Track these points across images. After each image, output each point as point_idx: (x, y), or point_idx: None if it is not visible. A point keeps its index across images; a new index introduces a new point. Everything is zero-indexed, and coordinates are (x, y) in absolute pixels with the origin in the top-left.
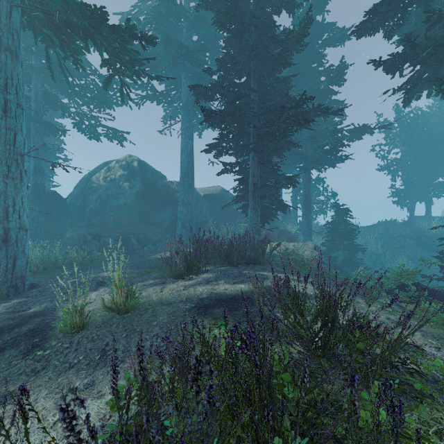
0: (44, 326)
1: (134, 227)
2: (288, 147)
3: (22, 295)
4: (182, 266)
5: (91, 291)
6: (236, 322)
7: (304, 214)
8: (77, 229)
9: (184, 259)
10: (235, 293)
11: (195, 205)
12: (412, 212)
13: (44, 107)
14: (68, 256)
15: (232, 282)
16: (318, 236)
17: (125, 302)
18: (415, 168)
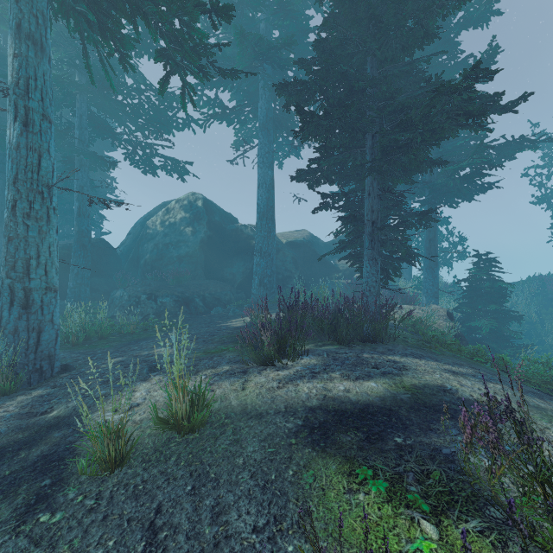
0: (64, 450)
1: (198, 284)
2: (421, 167)
3: (49, 382)
4: (273, 347)
5: (141, 382)
6: (392, 473)
7: (427, 267)
8: (129, 286)
9: (274, 336)
10: (365, 400)
11: (276, 256)
12: None
13: (90, 136)
14: (117, 321)
15: (352, 375)
16: (443, 296)
17: (189, 413)
18: None
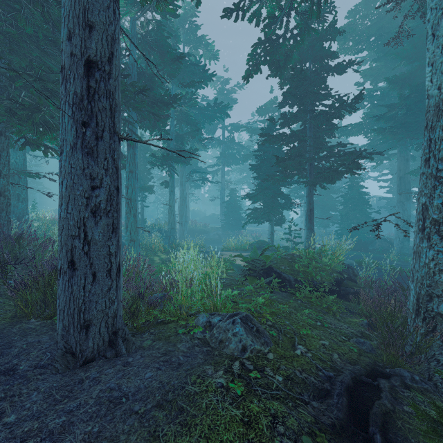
0: None
1: None
2: None
3: None
4: None
5: None
6: None
7: None
8: None
9: None
10: None
11: None
12: None
13: None
14: None
15: None
16: None
17: None
18: None
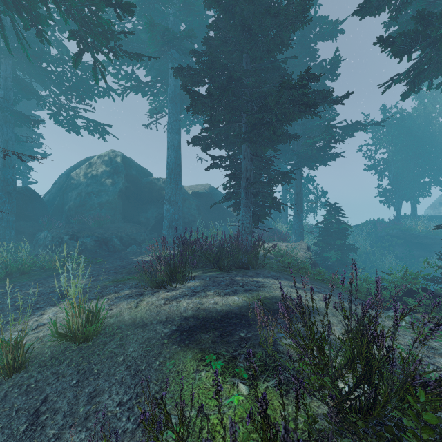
0: None
1: (116, 226)
2: (283, 139)
3: None
4: (164, 274)
5: (51, 307)
6: (230, 356)
7: (295, 213)
8: (52, 229)
9: (167, 265)
10: (227, 309)
11: (183, 204)
12: (399, 211)
13: (16, 96)
14: (40, 259)
15: (223, 293)
16: (308, 235)
17: (85, 327)
18: (402, 168)
